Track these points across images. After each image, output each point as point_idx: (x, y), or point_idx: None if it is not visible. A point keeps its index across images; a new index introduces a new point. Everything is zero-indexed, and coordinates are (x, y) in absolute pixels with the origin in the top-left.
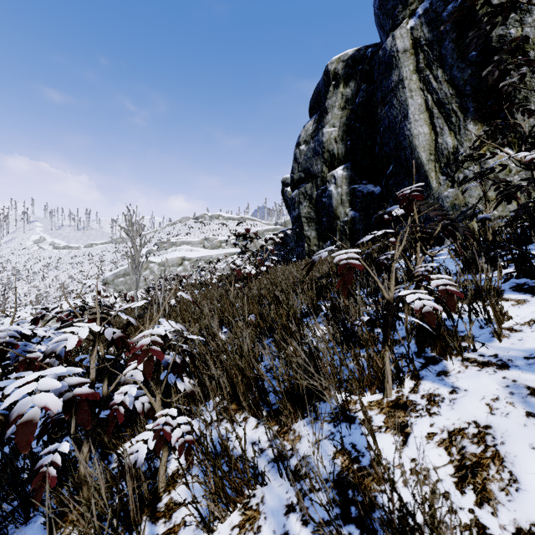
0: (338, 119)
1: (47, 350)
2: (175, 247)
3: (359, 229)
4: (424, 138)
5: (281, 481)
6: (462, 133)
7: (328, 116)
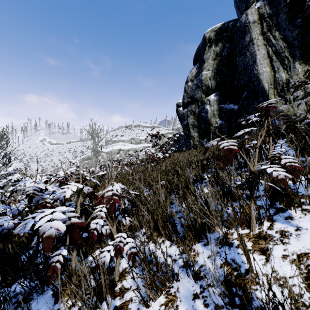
0: (211, 66)
1: (55, 197)
2: (115, 143)
3: (224, 131)
4: (266, 74)
5: (188, 279)
6: (292, 70)
7: (205, 64)
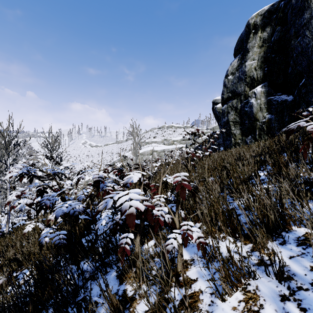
0: (257, 55)
1: (124, 182)
2: (148, 144)
3: (274, 126)
4: None
5: (268, 279)
6: None
7: (249, 54)
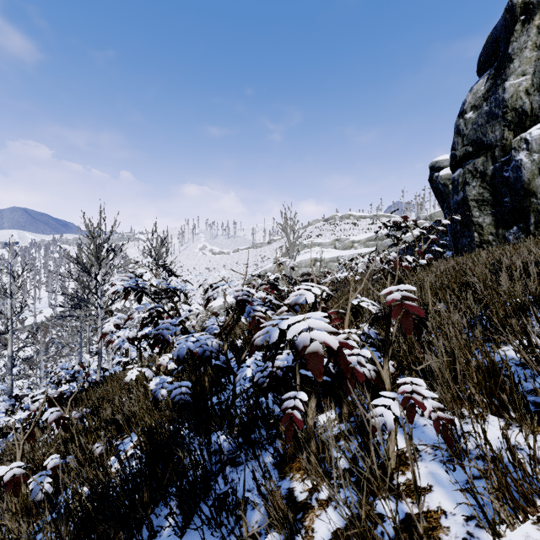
0: (531, 64)
1: (290, 302)
2: (307, 249)
3: None
4: None
5: None
6: None
7: (514, 64)
